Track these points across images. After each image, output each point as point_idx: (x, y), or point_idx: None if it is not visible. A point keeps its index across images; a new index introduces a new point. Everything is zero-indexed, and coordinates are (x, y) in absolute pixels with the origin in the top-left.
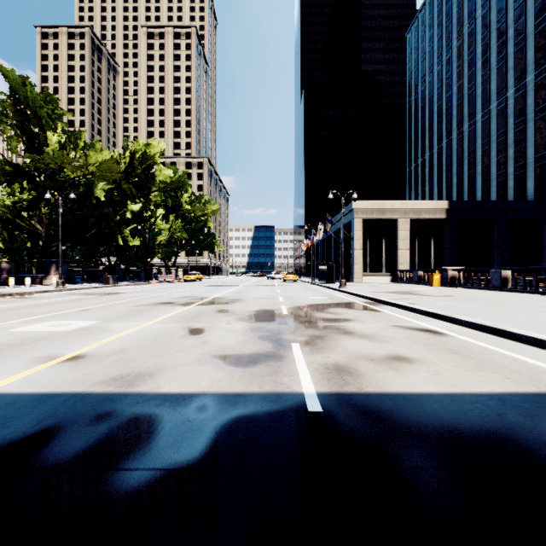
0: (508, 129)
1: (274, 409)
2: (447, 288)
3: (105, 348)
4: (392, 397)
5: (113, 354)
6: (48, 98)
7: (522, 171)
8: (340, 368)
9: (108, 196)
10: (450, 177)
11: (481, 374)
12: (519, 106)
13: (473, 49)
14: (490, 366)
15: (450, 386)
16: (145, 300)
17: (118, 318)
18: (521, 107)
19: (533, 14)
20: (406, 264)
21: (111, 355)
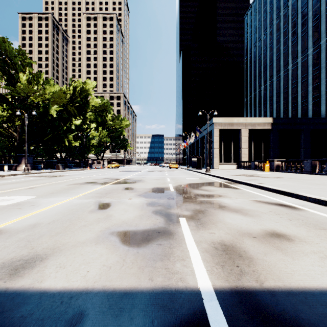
0: (309, 74)
1: (167, 325)
2: (275, 172)
3: (21, 223)
4: (302, 297)
5: (24, 230)
6: (20, 52)
7: (318, 100)
8: (229, 249)
9: (59, 115)
10: (271, 104)
11: None
12: (315, 59)
13: (287, 25)
14: None
15: None
16: (77, 180)
17: (50, 194)
18: (317, 60)
19: (325, 2)
20: (246, 158)
21: (21, 231)
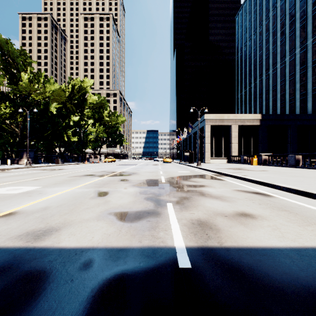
0: (296, 72)
1: (149, 265)
2: (262, 166)
3: (34, 206)
4: (248, 251)
5: (38, 211)
6: (22, 52)
7: (304, 97)
8: (203, 224)
9: (59, 111)
10: (261, 101)
11: (311, 229)
12: (302, 58)
13: (275, 26)
14: (315, 221)
15: (292, 241)
16: (77, 173)
17: (54, 185)
18: (304, 59)
19: (311, 4)
20: (236, 152)
21: (35, 212)
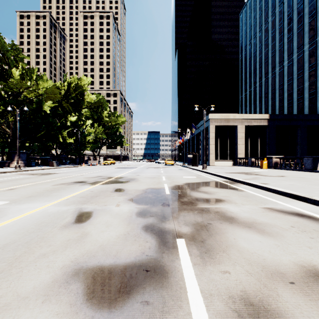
0: (305, 70)
1: None
2: (274, 170)
3: None
4: None
5: None
6: (13, 47)
7: (314, 96)
8: (261, 317)
9: (54, 111)
10: (267, 101)
11: None
12: (312, 55)
13: (282, 22)
14: None
15: None
16: (66, 179)
17: (27, 198)
18: (313, 56)
19: None
20: (242, 154)
21: None
